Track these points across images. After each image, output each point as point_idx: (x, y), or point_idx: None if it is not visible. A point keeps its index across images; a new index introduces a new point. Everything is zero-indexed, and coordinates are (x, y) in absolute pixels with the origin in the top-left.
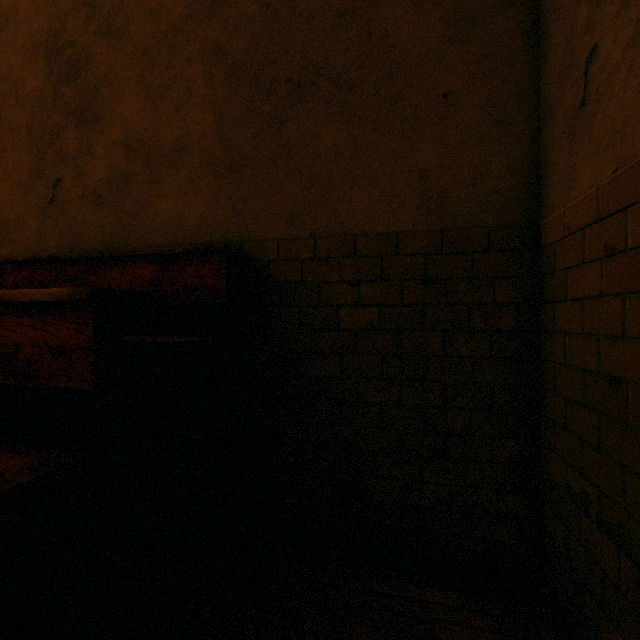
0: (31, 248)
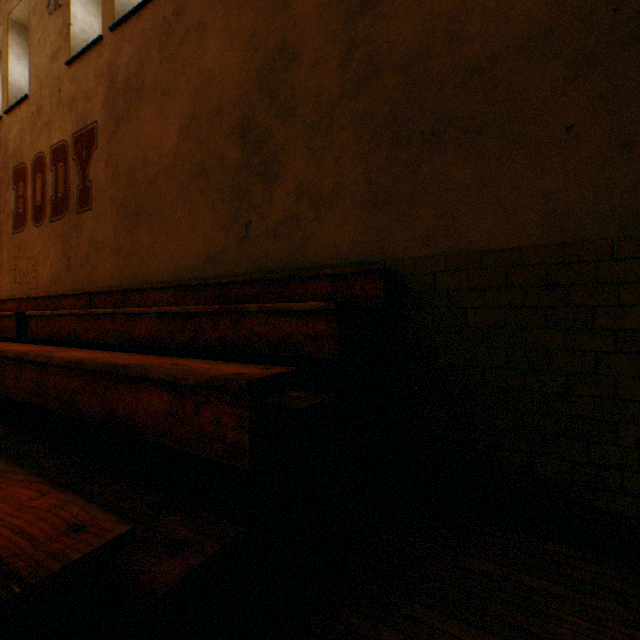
0: (231, 270)
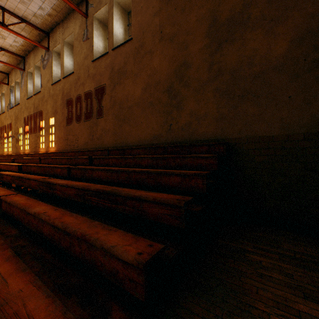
0: (163, 141)
